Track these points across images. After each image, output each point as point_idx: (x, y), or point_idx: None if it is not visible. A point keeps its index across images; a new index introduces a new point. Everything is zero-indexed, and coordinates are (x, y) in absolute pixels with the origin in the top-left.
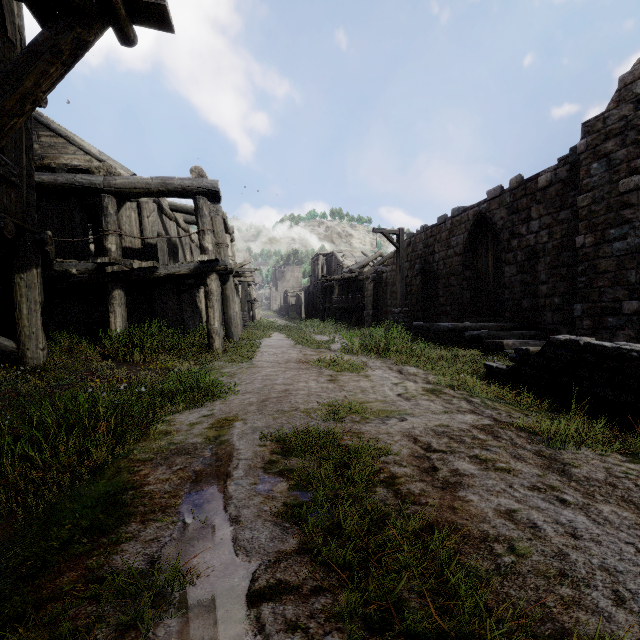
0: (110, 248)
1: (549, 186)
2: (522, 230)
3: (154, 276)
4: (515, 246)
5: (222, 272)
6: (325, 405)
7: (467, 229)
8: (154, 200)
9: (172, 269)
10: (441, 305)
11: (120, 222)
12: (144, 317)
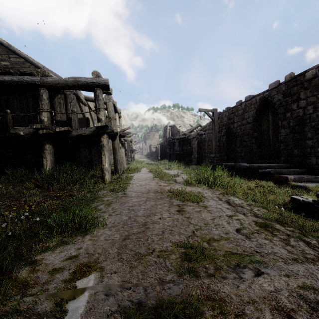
0: (43, 119)
1: (314, 77)
2: (293, 106)
3: (69, 136)
4: (288, 116)
5: (111, 134)
6: (178, 245)
7: (255, 108)
8: (74, 93)
9: (80, 132)
10: (238, 152)
11: (54, 106)
12: (68, 160)
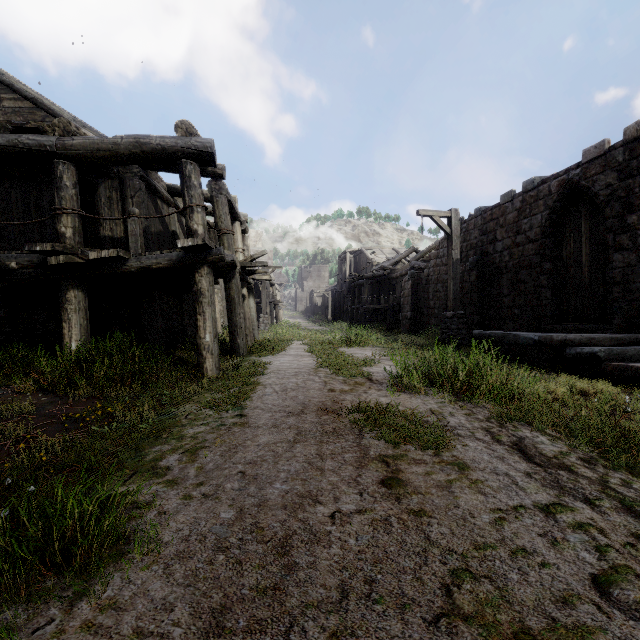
0: (64, 233)
1: None
2: None
3: (122, 270)
4: (633, 223)
5: (221, 265)
6: None
7: (547, 206)
8: (141, 177)
9: (147, 260)
10: (506, 307)
11: (98, 204)
12: (127, 325)
